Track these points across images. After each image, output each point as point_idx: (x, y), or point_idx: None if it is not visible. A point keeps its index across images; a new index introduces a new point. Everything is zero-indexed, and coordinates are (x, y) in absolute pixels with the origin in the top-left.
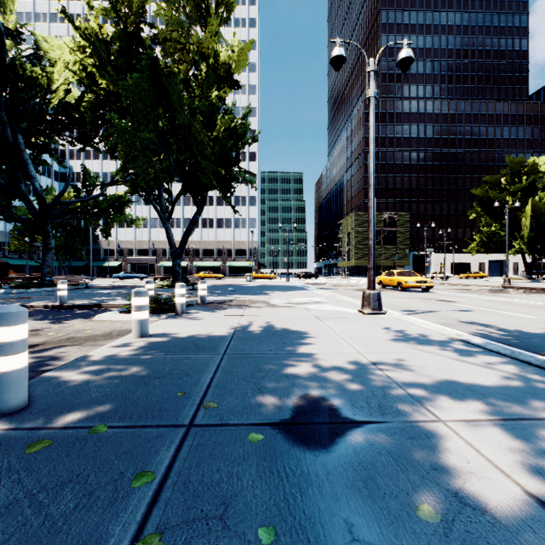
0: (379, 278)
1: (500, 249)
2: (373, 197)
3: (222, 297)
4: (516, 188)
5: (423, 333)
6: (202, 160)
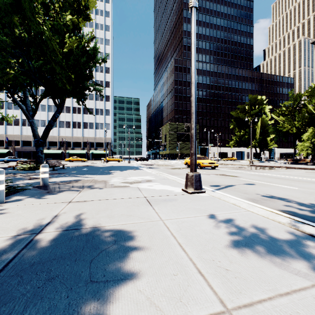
0: (186, 161)
1: (245, 145)
2: (195, 93)
3: (70, 177)
4: (253, 112)
5: (261, 222)
6: (55, 66)
